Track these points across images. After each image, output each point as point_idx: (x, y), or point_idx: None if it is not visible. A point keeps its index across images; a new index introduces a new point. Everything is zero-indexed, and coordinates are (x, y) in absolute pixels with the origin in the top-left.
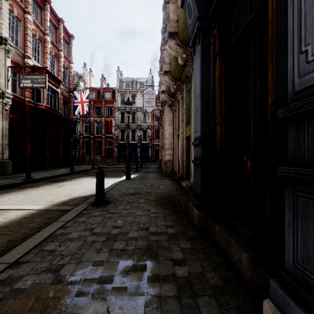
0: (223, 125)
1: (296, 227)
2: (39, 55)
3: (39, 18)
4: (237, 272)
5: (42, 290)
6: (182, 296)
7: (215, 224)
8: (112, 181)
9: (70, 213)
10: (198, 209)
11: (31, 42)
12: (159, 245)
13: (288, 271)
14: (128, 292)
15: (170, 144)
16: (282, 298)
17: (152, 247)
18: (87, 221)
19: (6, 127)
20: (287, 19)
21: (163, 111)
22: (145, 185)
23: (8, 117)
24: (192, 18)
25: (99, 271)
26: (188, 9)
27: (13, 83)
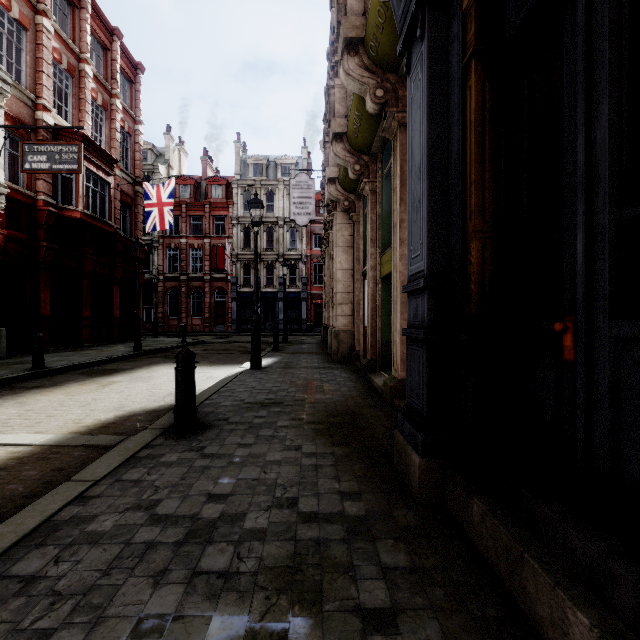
0: (488, 241)
1: None
2: (70, 105)
3: (70, 27)
4: None
5: None
6: None
7: (470, 497)
8: (220, 373)
9: (109, 458)
10: (421, 453)
11: (50, 77)
12: (323, 557)
13: None
14: None
15: (346, 293)
16: None
17: (304, 564)
18: (145, 480)
19: None
20: None
21: (332, 222)
22: (292, 383)
23: None
24: None
25: None
26: None
27: (11, 162)
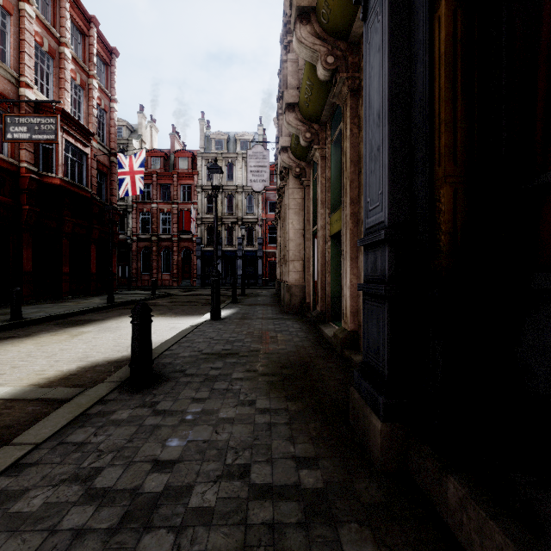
0: (459, 187)
1: None
2: (50, 83)
3: (51, 14)
4: None
5: None
6: None
7: (443, 474)
8: (183, 323)
9: (57, 416)
10: (382, 417)
11: (32, 57)
12: (277, 550)
13: None
14: None
15: (298, 251)
16: None
17: None
18: (89, 442)
19: None
20: None
21: (284, 188)
22: (248, 334)
23: None
24: None
25: None
26: None
27: None
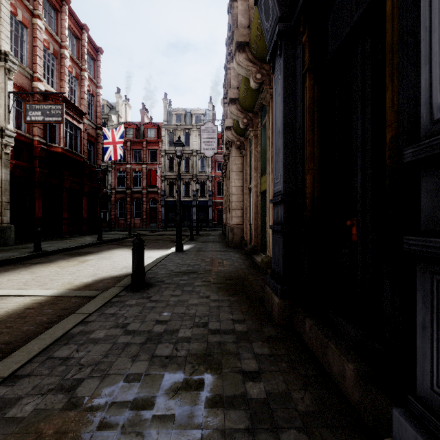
0: (316, 175)
1: (436, 331)
2: (54, 77)
3: (54, 25)
4: (338, 390)
5: (49, 419)
6: (257, 430)
7: (305, 318)
8: (156, 254)
9: (95, 302)
10: (279, 296)
11: (42, 59)
12: (222, 349)
13: (422, 398)
14: (176, 422)
15: (238, 202)
16: (414, 439)
17: (212, 352)
18: (118, 313)
19: (6, 178)
20: (417, 13)
21: (229, 155)
22: (203, 260)
23: (9, 164)
24: (270, 20)
25: (134, 389)
26: (265, 6)
27: (17, 115)
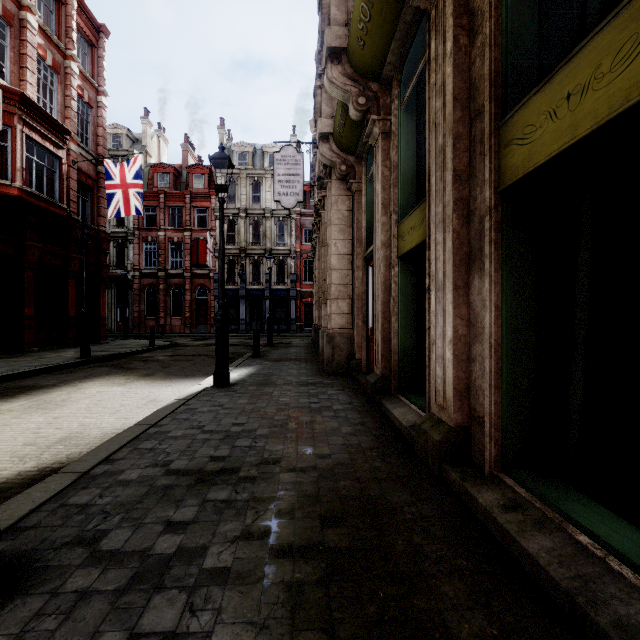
0: None
1: None
2: (7, 59)
3: None
4: None
5: None
6: None
7: None
8: (172, 392)
9: None
10: None
11: None
12: None
13: None
14: None
15: (343, 285)
16: None
17: None
18: None
19: None
20: None
21: (324, 200)
22: (265, 417)
23: None
24: None
25: None
26: None
27: None
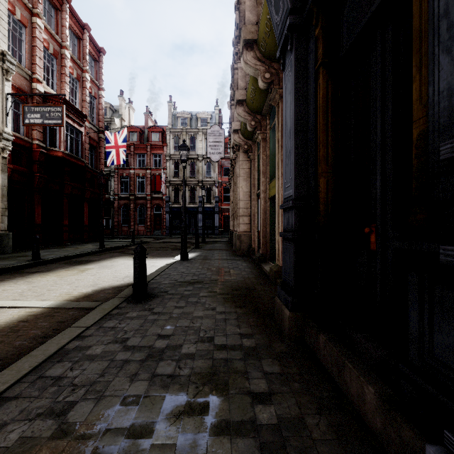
0: (330, 178)
1: None
2: (54, 78)
3: (54, 24)
4: (356, 415)
5: (35, 450)
6: None
7: (318, 333)
8: (160, 263)
9: (93, 314)
10: (290, 309)
11: (41, 59)
12: (229, 368)
13: None
14: (177, 453)
15: (246, 208)
16: None
17: (218, 371)
18: (118, 327)
19: (3, 184)
20: None
21: (236, 159)
22: (209, 269)
23: (6, 168)
24: (280, 13)
25: (131, 414)
26: None
27: (15, 118)
